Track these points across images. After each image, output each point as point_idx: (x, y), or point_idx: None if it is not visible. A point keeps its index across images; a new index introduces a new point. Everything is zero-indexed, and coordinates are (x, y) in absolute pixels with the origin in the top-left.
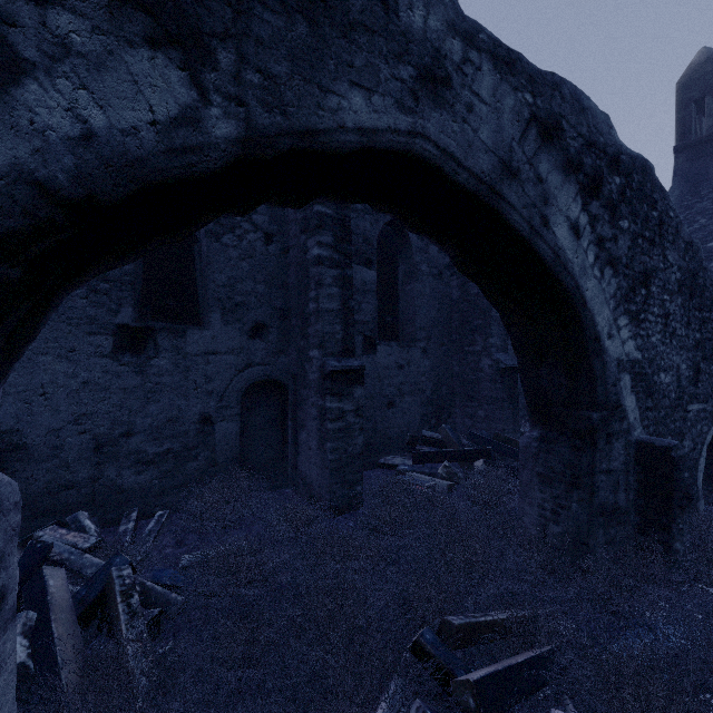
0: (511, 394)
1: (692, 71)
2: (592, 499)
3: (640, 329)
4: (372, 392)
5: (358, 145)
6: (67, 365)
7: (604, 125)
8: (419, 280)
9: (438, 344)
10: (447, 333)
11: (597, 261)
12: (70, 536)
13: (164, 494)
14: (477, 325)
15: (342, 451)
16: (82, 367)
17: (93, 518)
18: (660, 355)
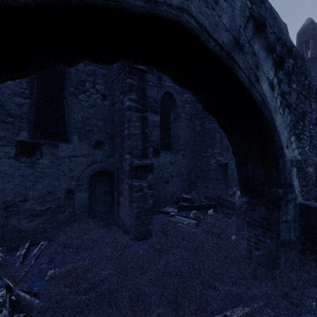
0: (225, 176)
1: (303, 28)
2: (278, 237)
3: (300, 143)
4: (157, 176)
5: (143, 9)
6: None
7: (284, 29)
8: (180, 121)
9: (189, 152)
10: (194, 147)
11: (281, 105)
12: None
13: (45, 231)
14: (208, 143)
15: (141, 208)
16: None
17: (3, 247)
18: (308, 157)
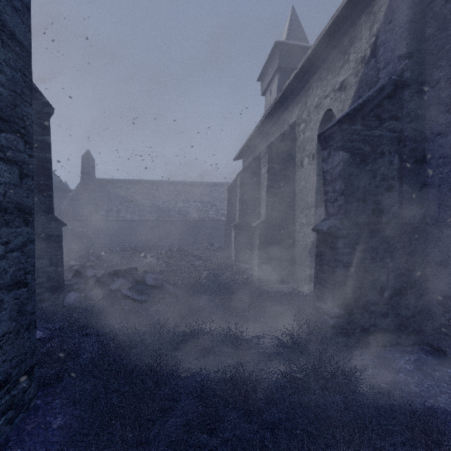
0: None
1: (85, 155)
2: None
3: None
4: None
5: None
6: None
7: None
8: None
9: None
10: None
11: None
12: None
13: None
14: None
15: None
16: None
17: None
18: None
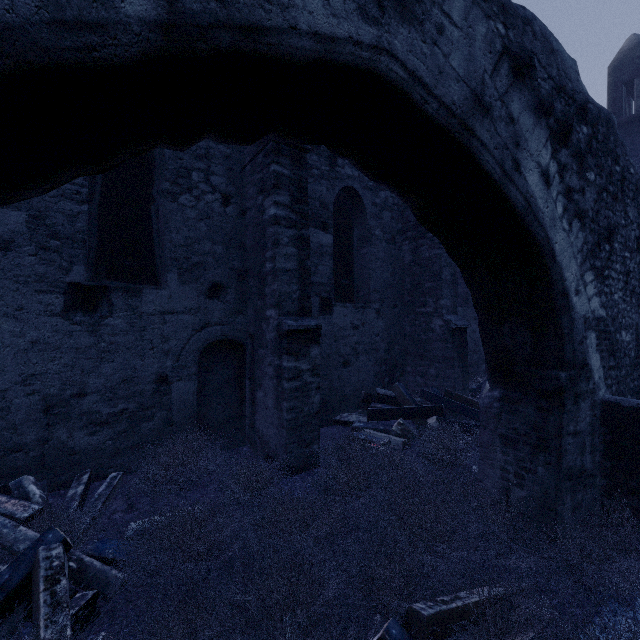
0: (461, 353)
1: (622, 56)
2: (559, 463)
3: (604, 285)
4: (328, 352)
5: (313, 54)
6: (14, 324)
7: (572, 71)
8: (373, 244)
9: (391, 306)
10: (399, 295)
11: (565, 213)
12: (10, 504)
13: (118, 454)
14: (428, 288)
15: (299, 411)
16: (31, 326)
17: (42, 481)
18: (621, 313)
